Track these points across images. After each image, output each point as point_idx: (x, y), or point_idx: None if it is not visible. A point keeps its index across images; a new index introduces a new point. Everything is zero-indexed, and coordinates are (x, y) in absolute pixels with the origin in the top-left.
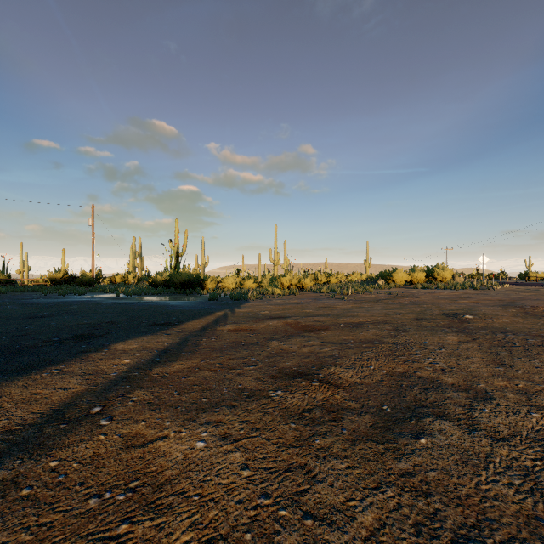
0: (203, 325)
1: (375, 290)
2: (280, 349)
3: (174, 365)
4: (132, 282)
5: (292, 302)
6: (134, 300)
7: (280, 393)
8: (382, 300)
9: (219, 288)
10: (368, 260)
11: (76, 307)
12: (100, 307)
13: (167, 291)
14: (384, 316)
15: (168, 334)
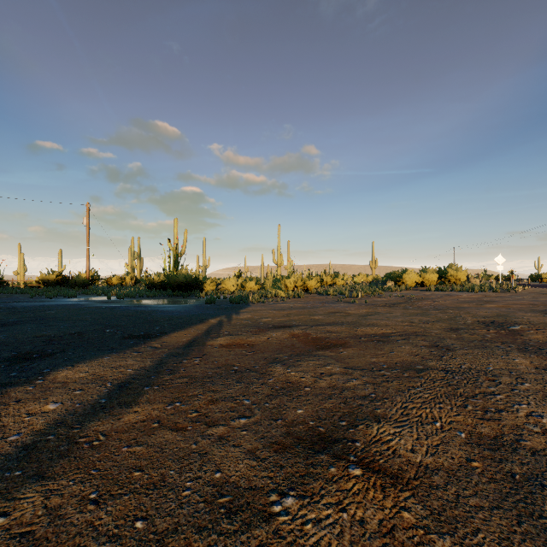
0: (190, 338)
1: (385, 292)
2: (287, 381)
3: (122, 416)
4: (129, 284)
5: (298, 306)
6: (124, 303)
7: (290, 502)
8: (398, 304)
9: (219, 290)
10: (374, 261)
11: (54, 312)
12: (80, 312)
13: (164, 294)
14: (410, 325)
15: (140, 352)
